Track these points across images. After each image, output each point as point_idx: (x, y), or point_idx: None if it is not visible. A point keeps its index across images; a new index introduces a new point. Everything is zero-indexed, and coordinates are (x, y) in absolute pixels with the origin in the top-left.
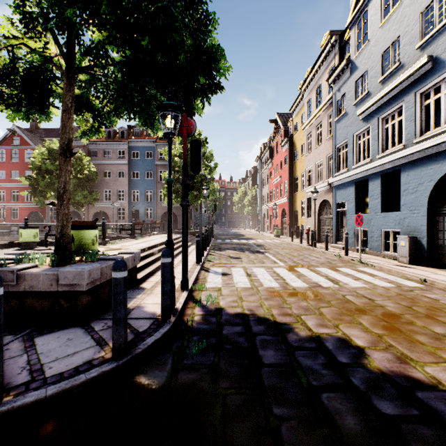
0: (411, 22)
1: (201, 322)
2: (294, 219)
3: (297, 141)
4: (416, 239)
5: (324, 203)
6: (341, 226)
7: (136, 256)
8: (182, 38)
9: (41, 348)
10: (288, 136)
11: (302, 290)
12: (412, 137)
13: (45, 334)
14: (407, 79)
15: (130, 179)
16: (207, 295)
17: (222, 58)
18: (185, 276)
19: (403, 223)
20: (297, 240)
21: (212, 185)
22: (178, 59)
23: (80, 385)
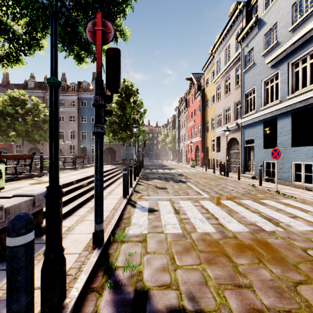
0: None
1: None
2: (205, 154)
3: (208, 93)
4: None
5: (232, 141)
6: (248, 159)
7: (39, 199)
8: None
9: None
10: (200, 90)
11: (246, 240)
12: None
13: None
14: None
15: (79, 122)
16: (126, 257)
17: None
18: (98, 226)
19: None
20: (209, 169)
21: (142, 126)
22: None
23: None
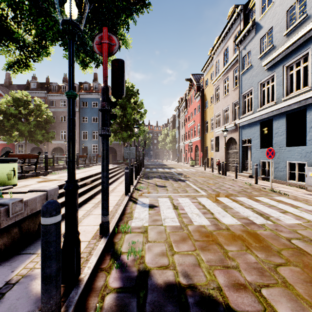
0: None
1: None
2: (205, 153)
3: (207, 94)
4: None
5: (230, 140)
6: (246, 159)
7: (51, 194)
8: None
9: None
10: (200, 91)
11: (237, 231)
12: None
13: None
14: None
15: (81, 122)
16: (129, 244)
17: None
18: (105, 218)
19: (310, 156)
20: (208, 169)
21: (143, 126)
22: None
23: None
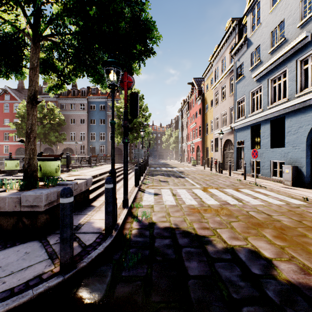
0: (293, 8)
1: (137, 235)
2: (205, 153)
3: (207, 98)
4: (297, 168)
5: (227, 142)
6: (240, 158)
7: (89, 181)
8: (123, 11)
9: (1, 261)
10: (201, 94)
11: (215, 207)
12: (294, 93)
13: (8, 247)
14: (290, 50)
15: (89, 125)
16: (142, 212)
17: (154, 28)
18: (126, 197)
19: (287, 156)
20: (208, 168)
21: (147, 128)
22: (120, 27)
23: (27, 301)
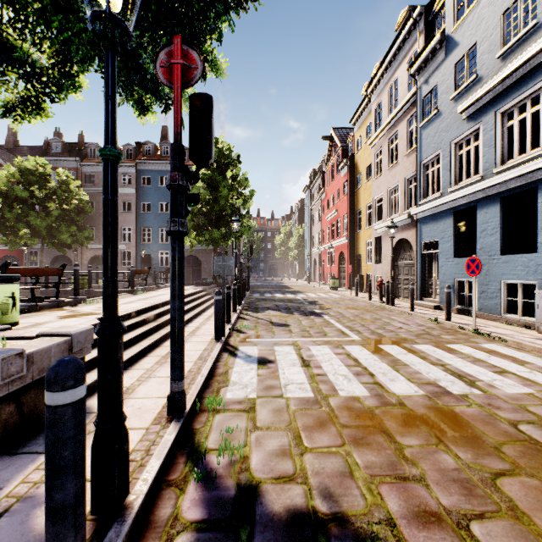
0: None
1: None
2: (356, 266)
3: (360, 162)
4: None
5: (400, 244)
6: (429, 276)
7: (79, 340)
8: None
9: None
10: (347, 157)
11: (419, 408)
12: None
13: None
14: None
15: (139, 213)
16: (222, 434)
17: None
18: (177, 385)
19: None
20: (361, 293)
21: (247, 219)
22: None
23: None
